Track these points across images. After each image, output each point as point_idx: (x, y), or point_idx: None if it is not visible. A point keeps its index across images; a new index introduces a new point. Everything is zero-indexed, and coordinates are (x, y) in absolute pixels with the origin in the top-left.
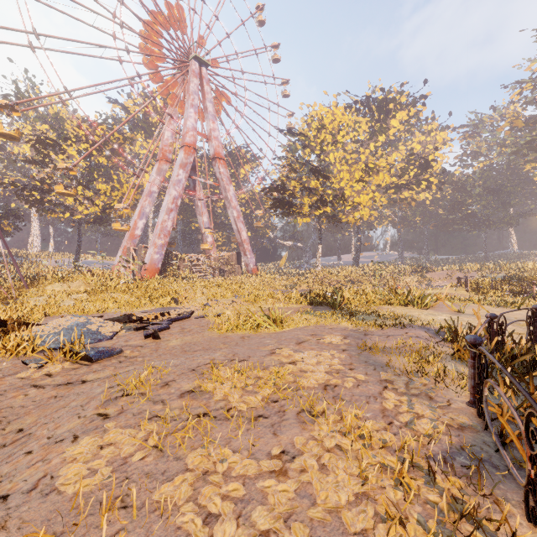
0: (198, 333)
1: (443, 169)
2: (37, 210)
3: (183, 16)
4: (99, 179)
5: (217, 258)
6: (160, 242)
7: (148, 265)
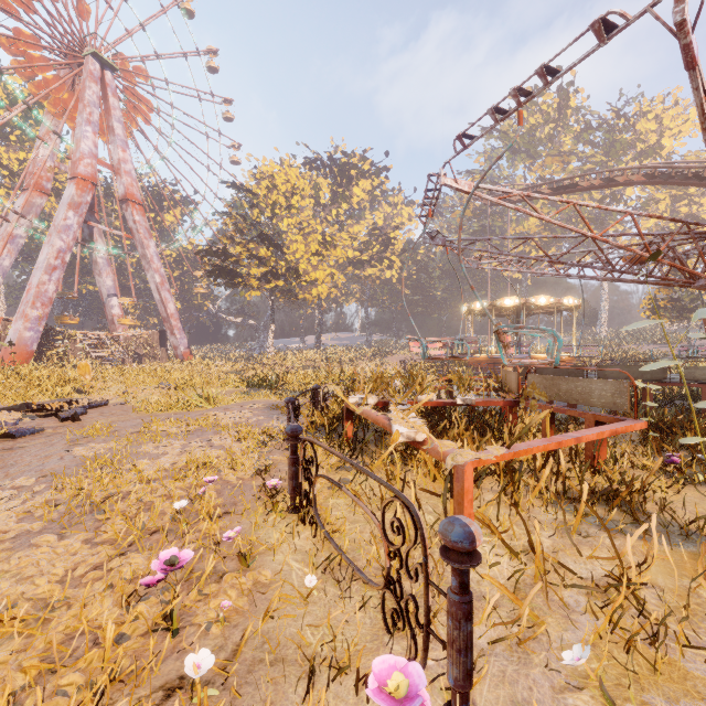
0: (124, 415)
1: (403, 249)
2: None
3: None
4: None
5: (130, 337)
6: (35, 313)
7: (13, 347)
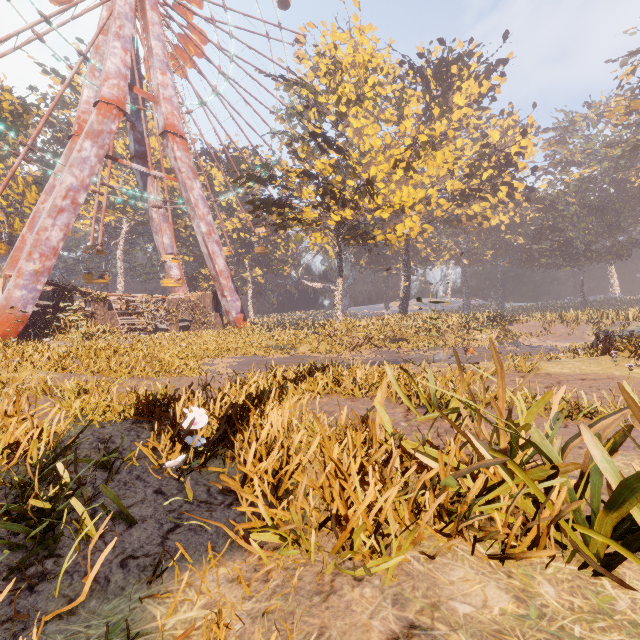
0: None
1: (533, 167)
2: None
3: None
4: None
5: (175, 300)
6: (31, 266)
7: None
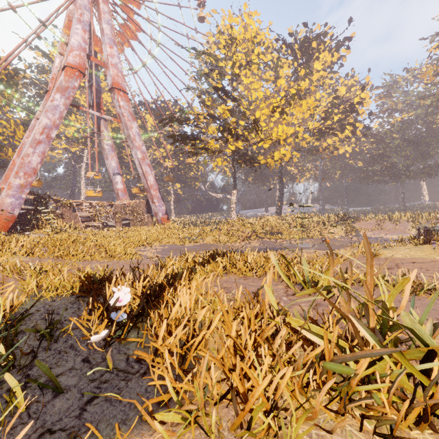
0: None
1: (369, 112)
2: None
3: None
4: None
5: (119, 205)
6: (18, 181)
7: None
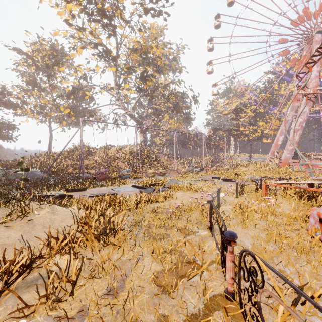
0: None
1: None
2: (235, 138)
3: (308, 12)
4: (259, 120)
5: None
6: (290, 148)
7: (283, 160)
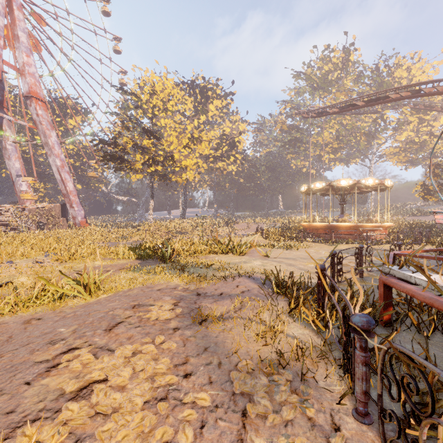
0: None
1: (244, 149)
2: None
3: None
4: None
5: (34, 209)
6: None
7: None
